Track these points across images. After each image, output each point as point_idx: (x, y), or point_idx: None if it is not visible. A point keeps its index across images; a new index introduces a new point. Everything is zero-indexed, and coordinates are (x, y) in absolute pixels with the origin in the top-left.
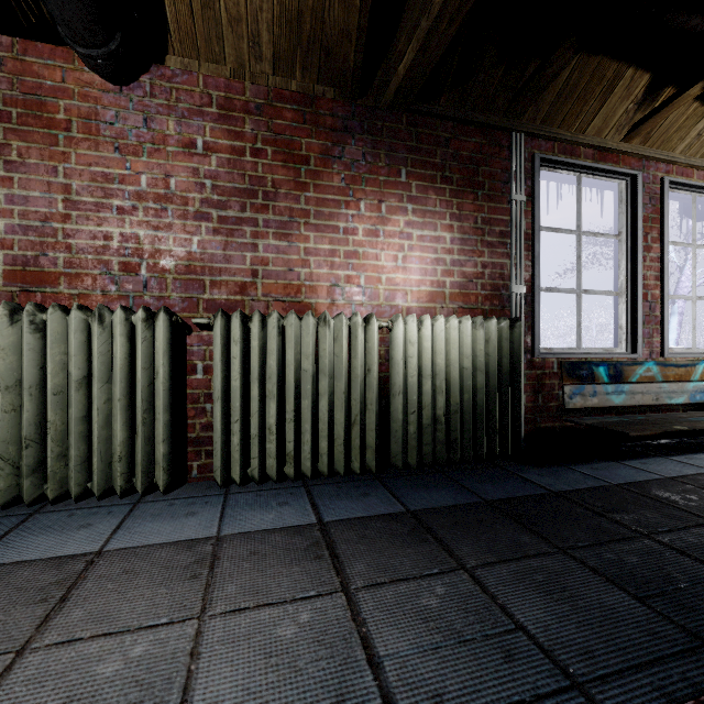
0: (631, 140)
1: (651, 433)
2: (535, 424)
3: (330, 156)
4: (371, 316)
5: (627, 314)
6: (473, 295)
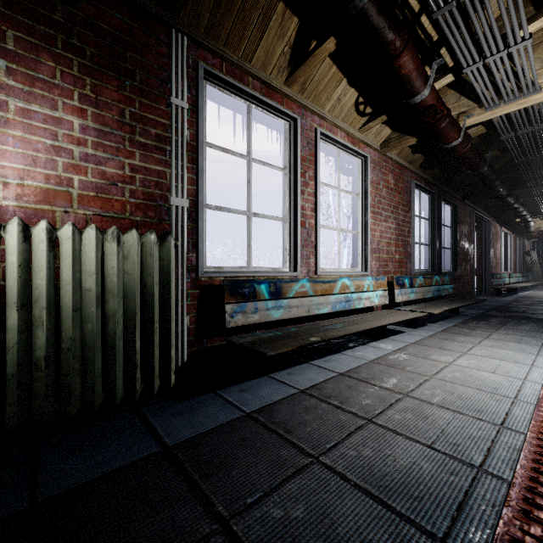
0: (292, 85)
1: (289, 350)
2: (201, 345)
3: None
4: None
5: (291, 237)
6: (118, 202)
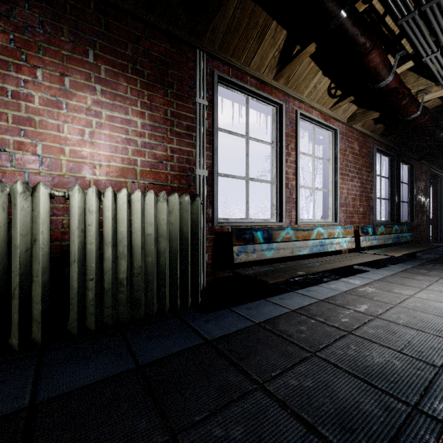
0: (279, 80)
1: (283, 280)
2: (215, 275)
3: None
4: (37, 184)
5: (277, 196)
6: (163, 174)
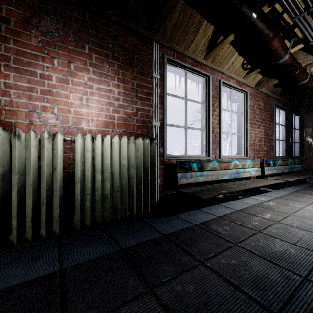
0: (207, 59)
1: (212, 196)
2: (165, 193)
3: (28, 23)
4: (56, 132)
5: (206, 139)
6: (131, 125)
